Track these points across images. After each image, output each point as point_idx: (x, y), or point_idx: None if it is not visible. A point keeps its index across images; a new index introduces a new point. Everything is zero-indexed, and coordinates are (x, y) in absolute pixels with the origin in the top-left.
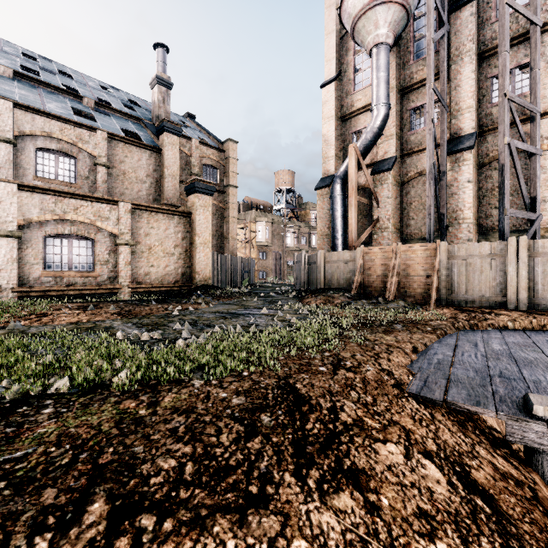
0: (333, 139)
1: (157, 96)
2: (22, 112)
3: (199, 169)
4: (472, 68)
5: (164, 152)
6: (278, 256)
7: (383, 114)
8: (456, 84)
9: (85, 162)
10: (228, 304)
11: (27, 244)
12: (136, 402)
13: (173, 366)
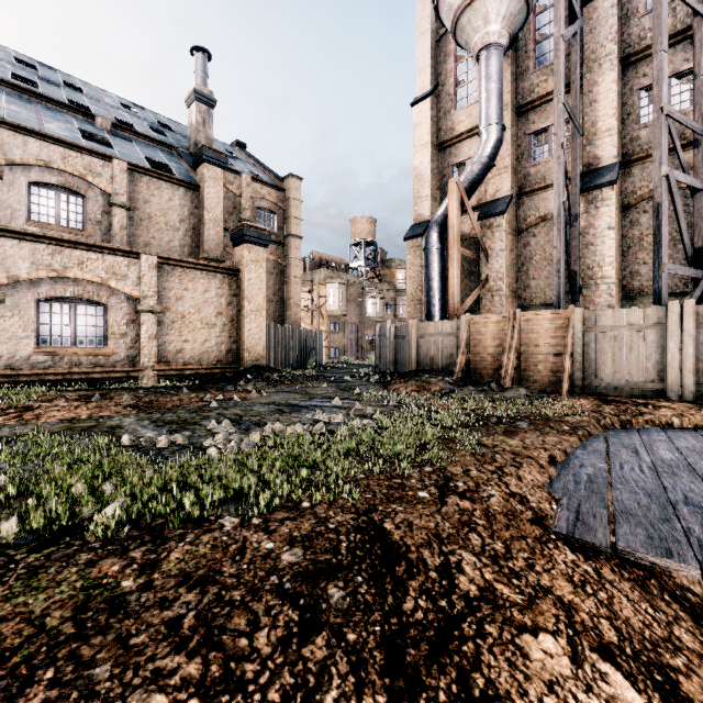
0: (428, 174)
1: (195, 116)
2: (10, 133)
3: (250, 214)
4: (613, 76)
5: (204, 190)
6: (355, 328)
7: (494, 138)
8: (592, 98)
9: (96, 201)
10: (287, 392)
11: (13, 310)
12: (122, 562)
13: (192, 494)
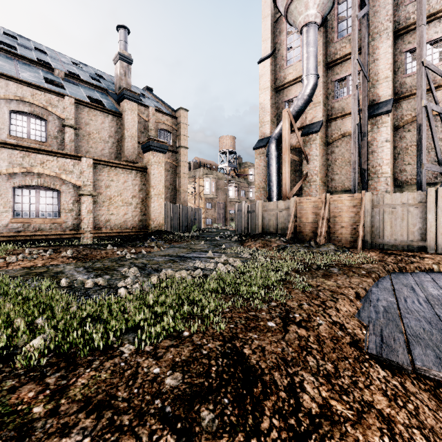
0: (268, 107)
1: (119, 70)
2: None
3: (155, 133)
4: (389, 43)
5: (124, 117)
6: (222, 206)
7: (312, 83)
8: (375, 57)
9: (54, 123)
10: (178, 247)
11: None
12: (38, 388)
13: (101, 327)
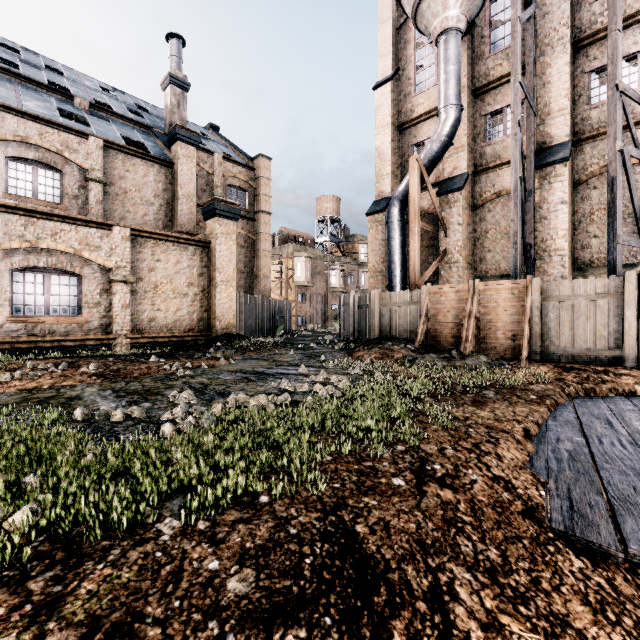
0: (389, 153)
1: (170, 99)
2: None
3: (223, 191)
4: (566, 59)
5: (177, 167)
6: (321, 298)
7: (453, 118)
8: (546, 80)
9: (73, 176)
10: (255, 359)
11: None
12: (12, 600)
13: (127, 490)
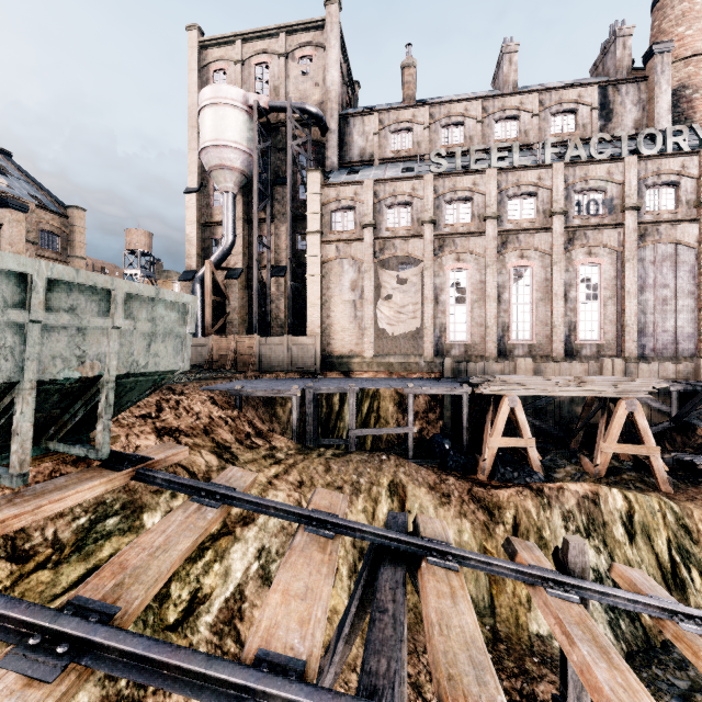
0: (195, 241)
1: None
2: None
3: (34, 235)
4: (285, 226)
5: (8, 229)
6: None
7: (231, 241)
8: (278, 232)
9: None
10: None
11: None
12: None
13: None
